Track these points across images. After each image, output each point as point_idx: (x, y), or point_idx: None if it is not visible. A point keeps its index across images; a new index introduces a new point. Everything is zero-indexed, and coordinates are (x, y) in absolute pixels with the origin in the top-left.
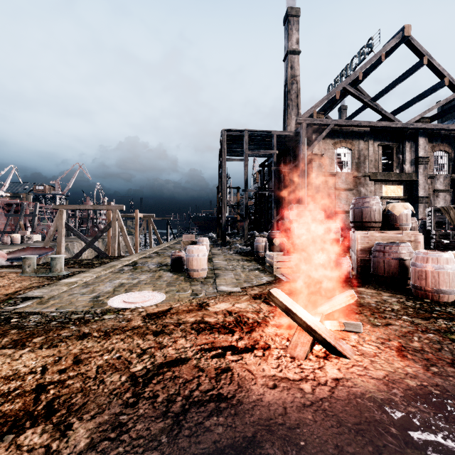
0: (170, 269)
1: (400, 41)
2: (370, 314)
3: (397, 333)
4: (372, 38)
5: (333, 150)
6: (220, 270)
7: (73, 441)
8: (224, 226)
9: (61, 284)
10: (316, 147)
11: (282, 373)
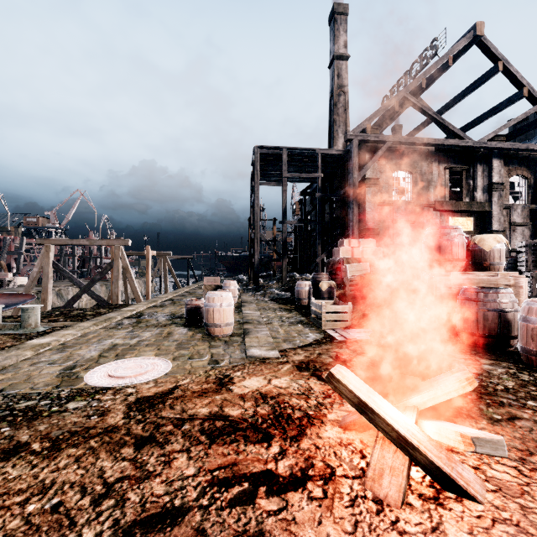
0: (186, 322)
1: (471, 42)
2: (478, 398)
3: (534, 436)
4: (436, 38)
5: (391, 173)
6: (250, 324)
7: None
8: (257, 266)
9: (26, 346)
10: (370, 169)
11: None
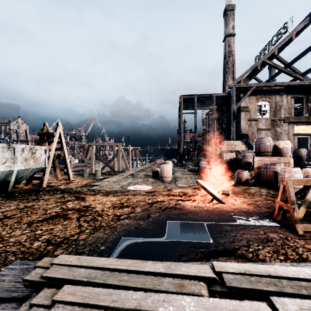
0: (152, 177)
1: (308, 23)
2: (247, 195)
3: (253, 200)
4: (286, 22)
5: (256, 103)
6: (178, 178)
7: (137, 210)
8: (181, 154)
9: (104, 181)
10: (243, 102)
11: (198, 205)
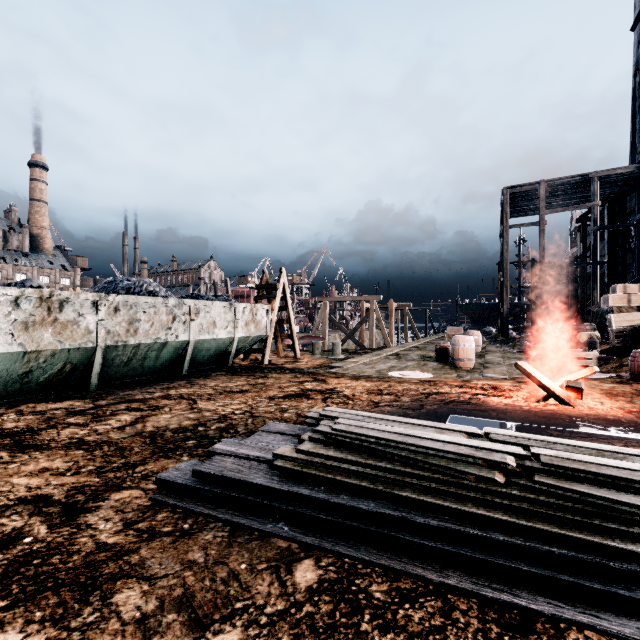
0: (435, 360)
1: None
2: None
3: None
4: None
5: None
6: (490, 364)
7: (404, 399)
8: (505, 317)
9: (348, 361)
10: None
11: (513, 403)
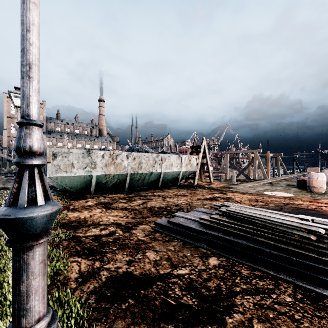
0: (296, 187)
1: None
2: None
3: None
4: None
5: None
6: None
7: (270, 205)
8: None
9: (239, 185)
10: None
11: None
